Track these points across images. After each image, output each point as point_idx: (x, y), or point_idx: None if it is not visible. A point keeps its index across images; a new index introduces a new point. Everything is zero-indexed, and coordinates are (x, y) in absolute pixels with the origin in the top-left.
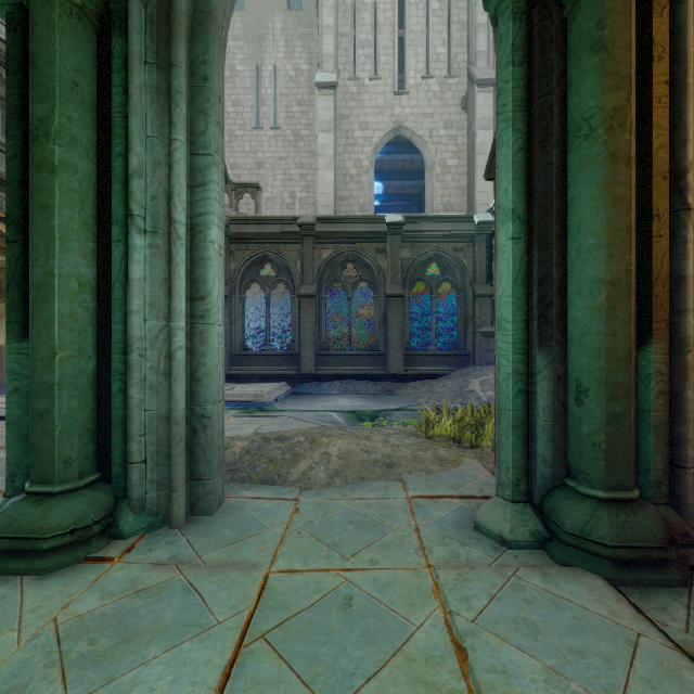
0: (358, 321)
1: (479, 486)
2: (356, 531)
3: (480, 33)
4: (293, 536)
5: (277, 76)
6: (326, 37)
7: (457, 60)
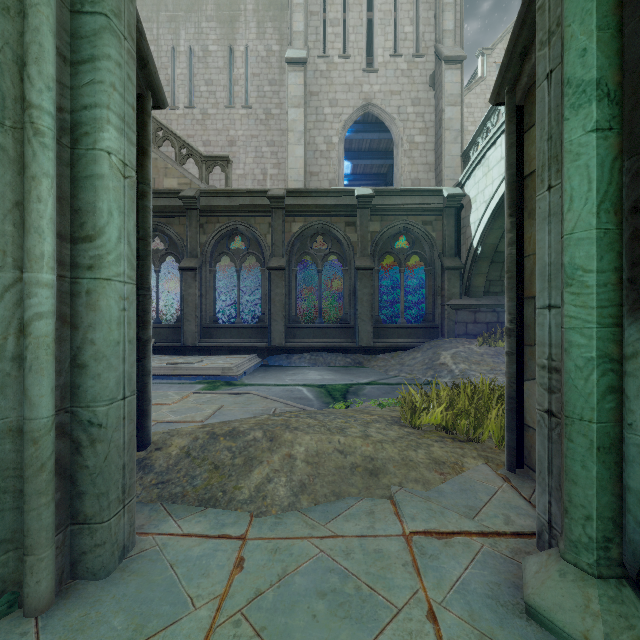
0: (327, 295)
1: (502, 511)
2: (331, 620)
3: (448, 11)
4: (225, 634)
5: (248, 56)
6: (297, 15)
7: (424, 38)
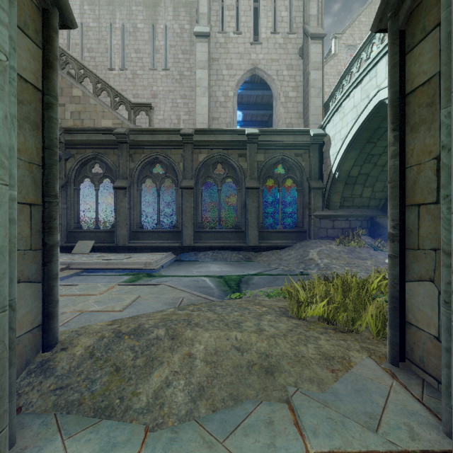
0: (225, 208)
1: (403, 419)
2: None
3: (312, 1)
4: None
5: (167, 32)
6: (202, 0)
7: (295, 21)
